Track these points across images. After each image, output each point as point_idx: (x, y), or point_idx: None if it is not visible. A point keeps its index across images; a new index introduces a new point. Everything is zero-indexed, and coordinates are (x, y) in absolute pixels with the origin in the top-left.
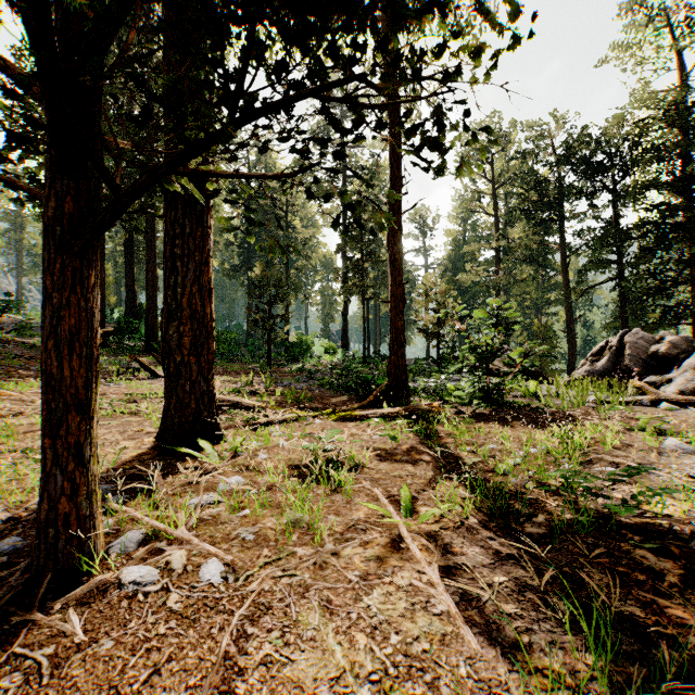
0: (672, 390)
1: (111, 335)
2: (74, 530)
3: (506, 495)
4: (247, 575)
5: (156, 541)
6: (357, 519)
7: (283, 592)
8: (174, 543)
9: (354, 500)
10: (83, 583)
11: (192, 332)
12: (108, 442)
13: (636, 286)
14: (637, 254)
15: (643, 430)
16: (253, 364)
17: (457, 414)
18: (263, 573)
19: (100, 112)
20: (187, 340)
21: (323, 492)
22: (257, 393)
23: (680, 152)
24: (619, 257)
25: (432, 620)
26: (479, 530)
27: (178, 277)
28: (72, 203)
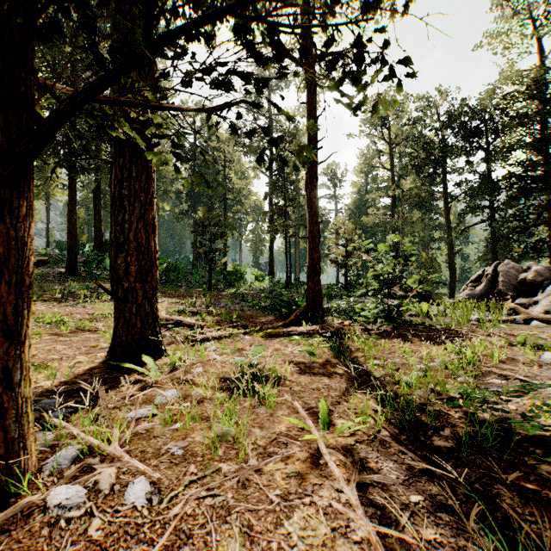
0: (539, 310)
1: (45, 263)
2: (3, 453)
3: (414, 409)
4: (171, 496)
5: (90, 457)
6: (279, 432)
7: (206, 515)
8: (106, 459)
9: (277, 412)
10: (10, 505)
11: (138, 262)
12: (65, 357)
13: (505, 226)
14: (505, 201)
15: (521, 345)
16: (197, 289)
17: (364, 331)
18: (187, 494)
19: (33, 51)
20: (133, 269)
21: (248, 407)
22: (198, 313)
23: (539, 119)
24: (490, 203)
25: (353, 549)
26: (391, 443)
27: (126, 214)
28: (2, 135)
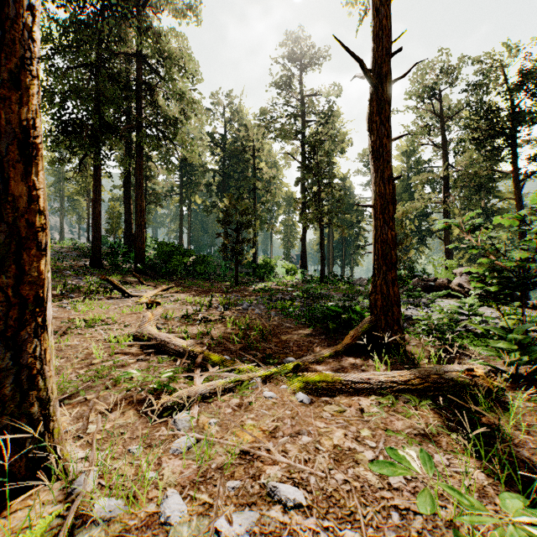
0: None
1: None
2: None
3: None
4: None
5: None
6: None
7: None
8: None
9: None
10: None
11: None
12: None
13: None
14: None
15: None
16: (224, 283)
17: (503, 380)
18: None
19: None
20: None
21: None
22: (208, 321)
23: None
24: None
25: None
26: None
27: None
28: None
